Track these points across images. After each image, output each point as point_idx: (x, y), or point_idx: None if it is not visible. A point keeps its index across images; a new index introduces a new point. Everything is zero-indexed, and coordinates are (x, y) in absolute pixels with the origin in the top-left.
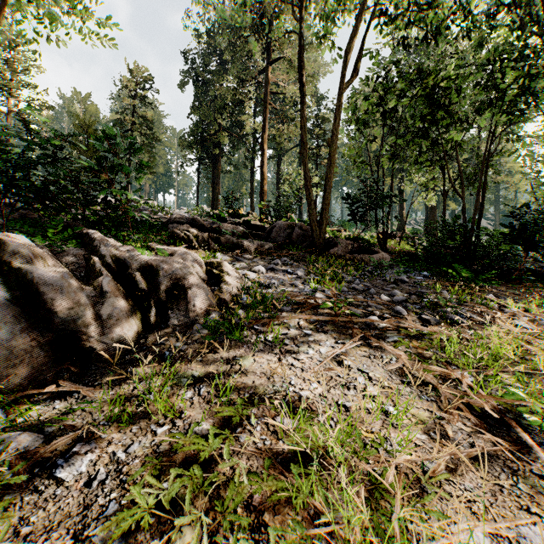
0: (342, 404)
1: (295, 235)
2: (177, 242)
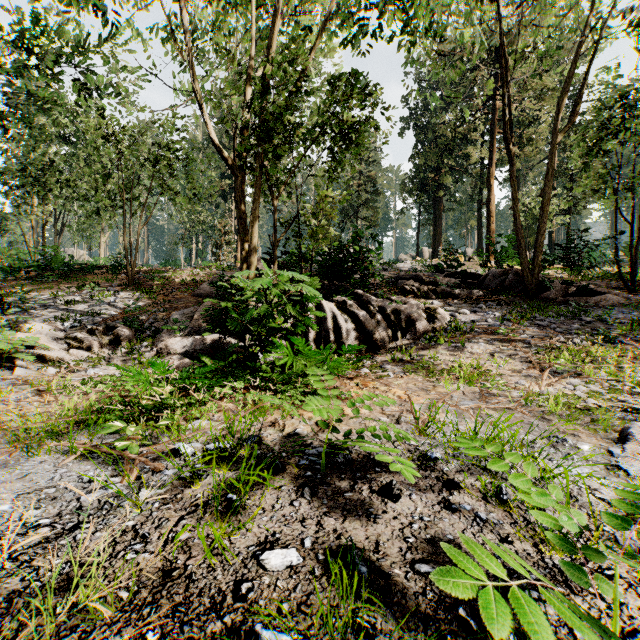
0: (481, 363)
1: (508, 281)
2: (405, 294)
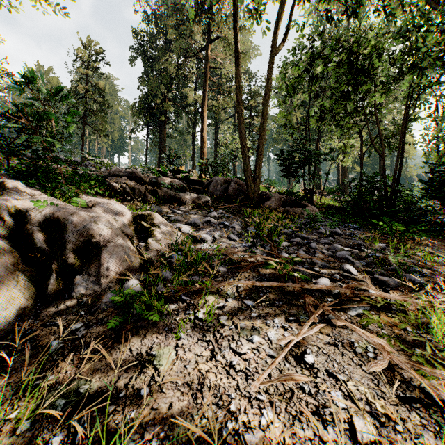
0: None
1: (231, 189)
2: (112, 194)
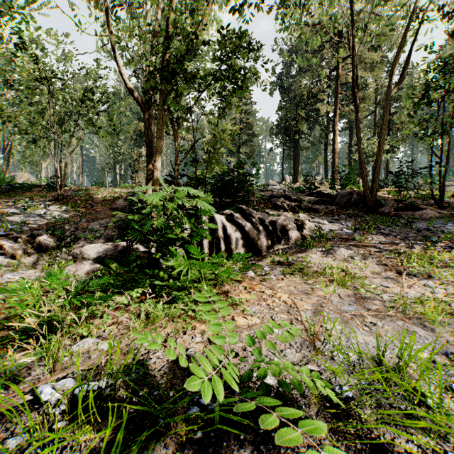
0: (345, 266)
1: (353, 199)
2: (277, 209)
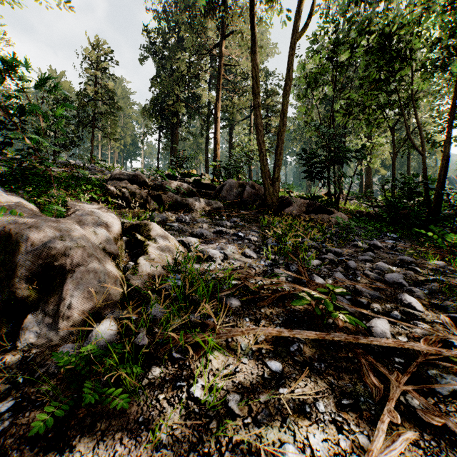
0: None
1: (246, 193)
2: (109, 200)
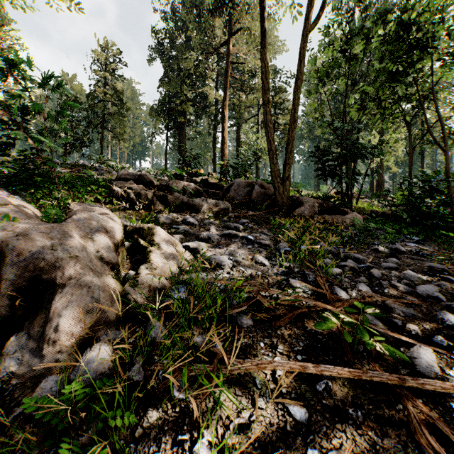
0: None
1: (255, 193)
2: (113, 201)
